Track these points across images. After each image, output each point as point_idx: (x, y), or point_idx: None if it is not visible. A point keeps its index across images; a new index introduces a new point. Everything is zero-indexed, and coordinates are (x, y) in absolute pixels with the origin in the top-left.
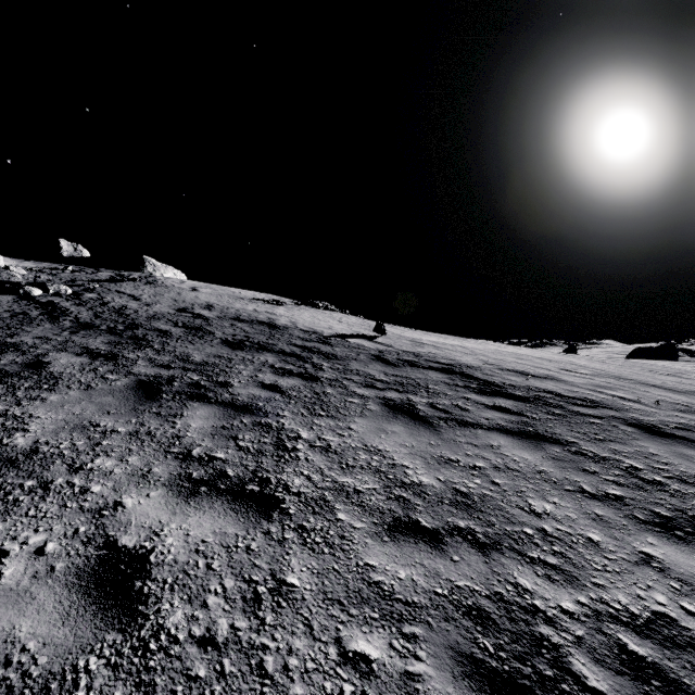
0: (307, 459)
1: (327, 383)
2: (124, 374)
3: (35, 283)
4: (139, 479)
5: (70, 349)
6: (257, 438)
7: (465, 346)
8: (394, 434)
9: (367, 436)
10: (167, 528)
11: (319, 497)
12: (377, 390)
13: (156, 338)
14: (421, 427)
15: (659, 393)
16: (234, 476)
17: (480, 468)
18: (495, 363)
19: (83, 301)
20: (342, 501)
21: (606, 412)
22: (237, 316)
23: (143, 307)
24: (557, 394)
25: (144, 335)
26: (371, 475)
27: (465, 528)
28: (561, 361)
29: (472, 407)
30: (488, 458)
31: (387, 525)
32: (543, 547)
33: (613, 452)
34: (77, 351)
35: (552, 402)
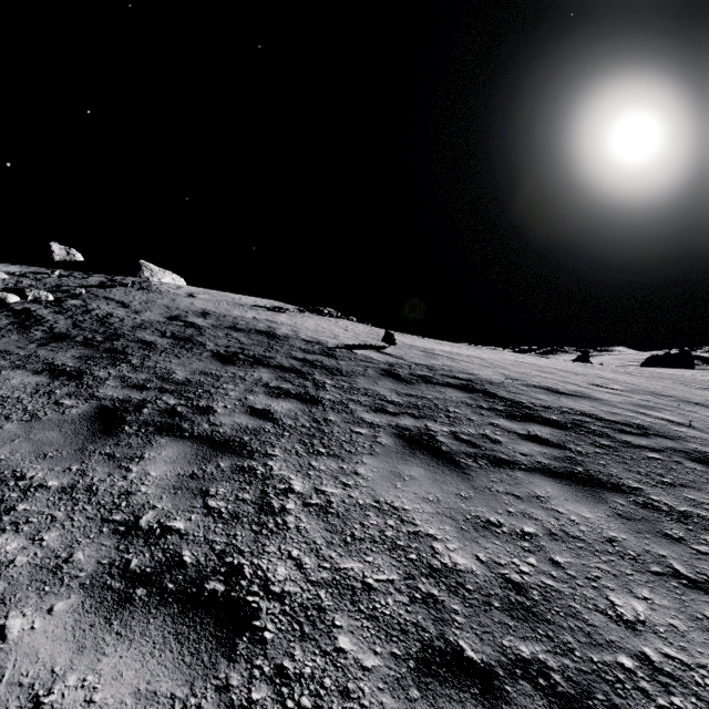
0: (299, 528)
1: (329, 407)
2: (85, 397)
3: (12, 289)
4: (48, 575)
5: (29, 365)
6: (235, 492)
7: (481, 358)
8: (413, 482)
9: (379, 484)
10: (60, 686)
11: (312, 603)
12: (389, 415)
13: (138, 351)
14: (446, 469)
15: (708, 414)
16: (191, 563)
17: (531, 536)
18: (518, 377)
19: (63, 308)
20: (345, 608)
21: (661, 441)
22: (233, 325)
23: (131, 315)
24: (597, 418)
25: (125, 347)
26: (386, 554)
27: (531, 660)
28: (587, 373)
29: (504, 438)
30: (537, 518)
31: (413, 659)
32: (658, 700)
33: (691, 503)
34: (37, 368)
35: (594, 429)
